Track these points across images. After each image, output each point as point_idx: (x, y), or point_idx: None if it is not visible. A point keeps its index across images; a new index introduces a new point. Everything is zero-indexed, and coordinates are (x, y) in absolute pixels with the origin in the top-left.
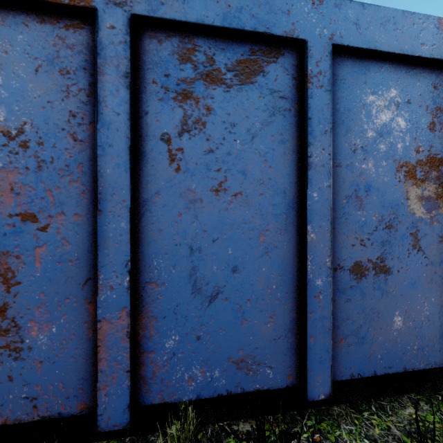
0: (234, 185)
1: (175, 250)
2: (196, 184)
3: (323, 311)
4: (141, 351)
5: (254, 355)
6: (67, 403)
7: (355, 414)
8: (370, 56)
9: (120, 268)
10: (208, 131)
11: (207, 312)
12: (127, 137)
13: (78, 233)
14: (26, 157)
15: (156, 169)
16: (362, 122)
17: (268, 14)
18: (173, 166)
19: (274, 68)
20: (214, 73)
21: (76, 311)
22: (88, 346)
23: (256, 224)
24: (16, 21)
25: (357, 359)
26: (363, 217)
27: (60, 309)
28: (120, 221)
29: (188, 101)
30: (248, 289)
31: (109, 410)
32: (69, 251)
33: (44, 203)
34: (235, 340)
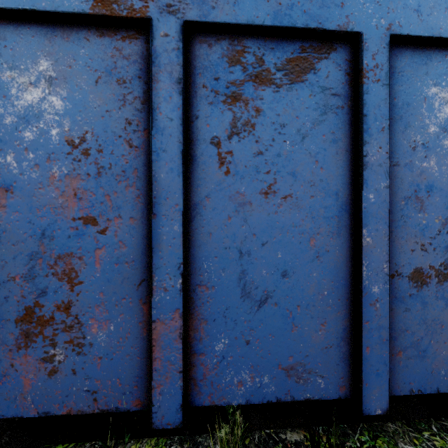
0: (284, 187)
1: (224, 254)
2: (246, 187)
3: (380, 321)
4: (192, 352)
5: (304, 363)
6: (123, 399)
7: (413, 433)
8: (432, 44)
9: (173, 270)
10: (257, 133)
11: (256, 317)
12: (180, 142)
13: (133, 236)
14: (87, 164)
15: (206, 172)
16: (423, 116)
17: (320, 9)
18: (222, 169)
19: (325, 64)
20: (264, 74)
21: (131, 310)
22: (143, 345)
23: (306, 227)
24: (78, 36)
25: (417, 374)
26: (424, 220)
27: (117, 308)
28: (173, 225)
29: (237, 103)
30: (298, 295)
31: (162, 409)
32: (125, 253)
33: (103, 207)
34: (285, 346)
